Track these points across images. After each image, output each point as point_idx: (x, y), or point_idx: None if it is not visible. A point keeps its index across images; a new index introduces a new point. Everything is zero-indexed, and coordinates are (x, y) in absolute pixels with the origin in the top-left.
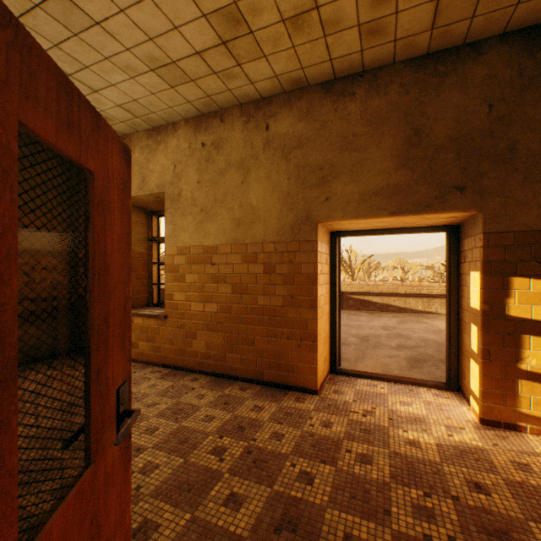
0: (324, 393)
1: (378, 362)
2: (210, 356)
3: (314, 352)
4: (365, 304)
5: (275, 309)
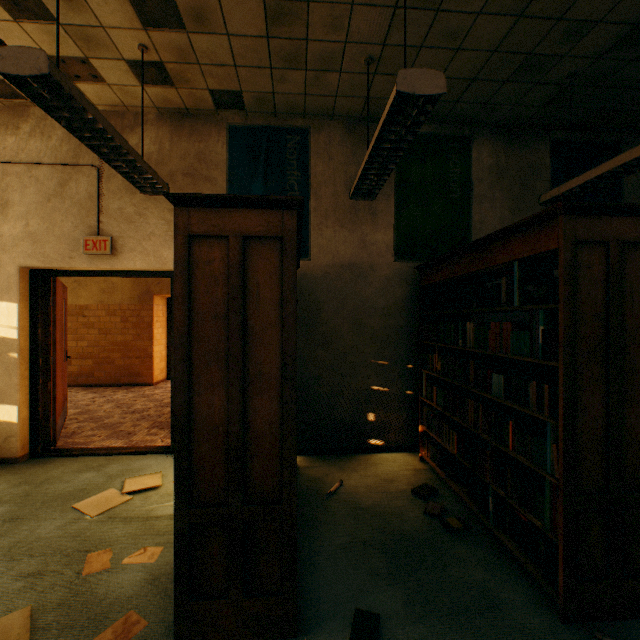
0: (158, 385)
1: None
2: (83, 374)
3: (152, 364)
4: None
5: (129, 342)
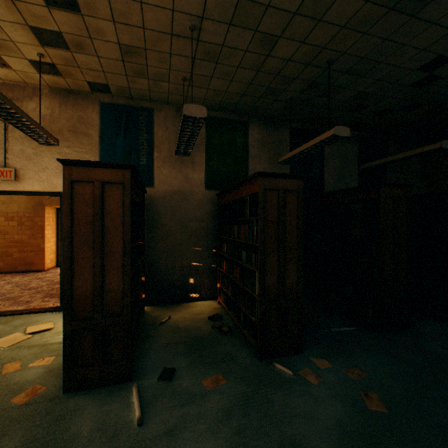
0: (49, 271)
1: None
2: None
3: (44, 255)
4: None
5: (25, 240)
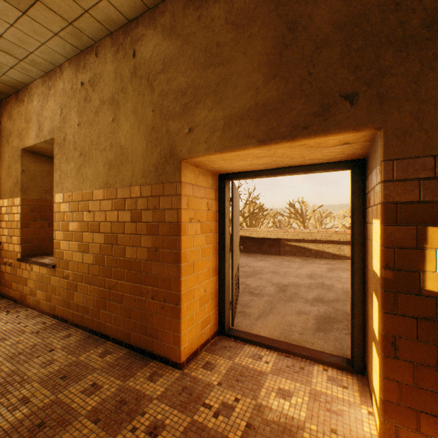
0: (190, 367)
1: (282, 320)
2: (88, 310)
3: (178, 318)
4: (301, 250)
5: (141, 263)
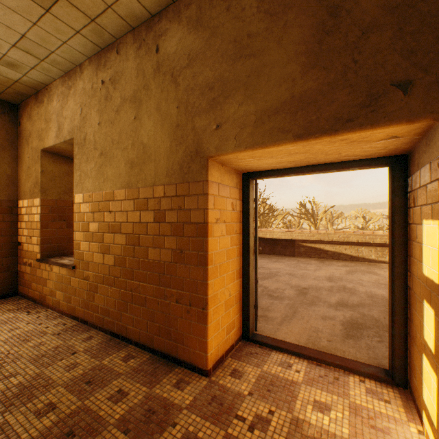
0: (217, 374)
1: (307, 325)
2: (108, 312)
3: (204, 323)
4: (316, 252)
5: (165, 265)
